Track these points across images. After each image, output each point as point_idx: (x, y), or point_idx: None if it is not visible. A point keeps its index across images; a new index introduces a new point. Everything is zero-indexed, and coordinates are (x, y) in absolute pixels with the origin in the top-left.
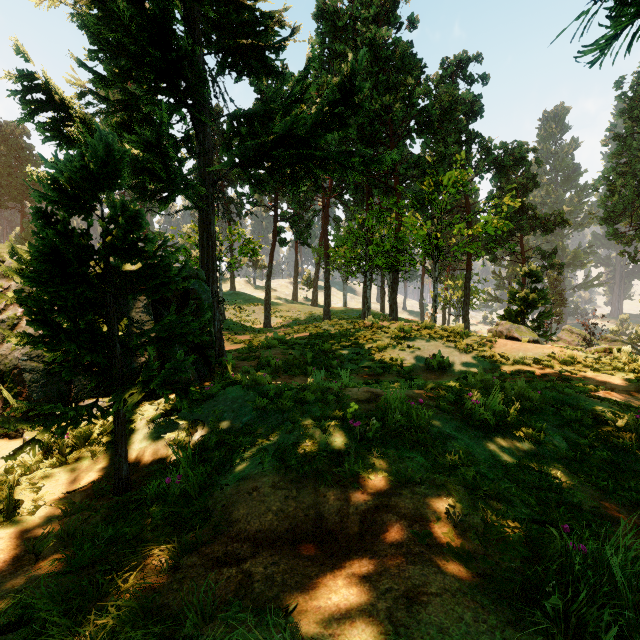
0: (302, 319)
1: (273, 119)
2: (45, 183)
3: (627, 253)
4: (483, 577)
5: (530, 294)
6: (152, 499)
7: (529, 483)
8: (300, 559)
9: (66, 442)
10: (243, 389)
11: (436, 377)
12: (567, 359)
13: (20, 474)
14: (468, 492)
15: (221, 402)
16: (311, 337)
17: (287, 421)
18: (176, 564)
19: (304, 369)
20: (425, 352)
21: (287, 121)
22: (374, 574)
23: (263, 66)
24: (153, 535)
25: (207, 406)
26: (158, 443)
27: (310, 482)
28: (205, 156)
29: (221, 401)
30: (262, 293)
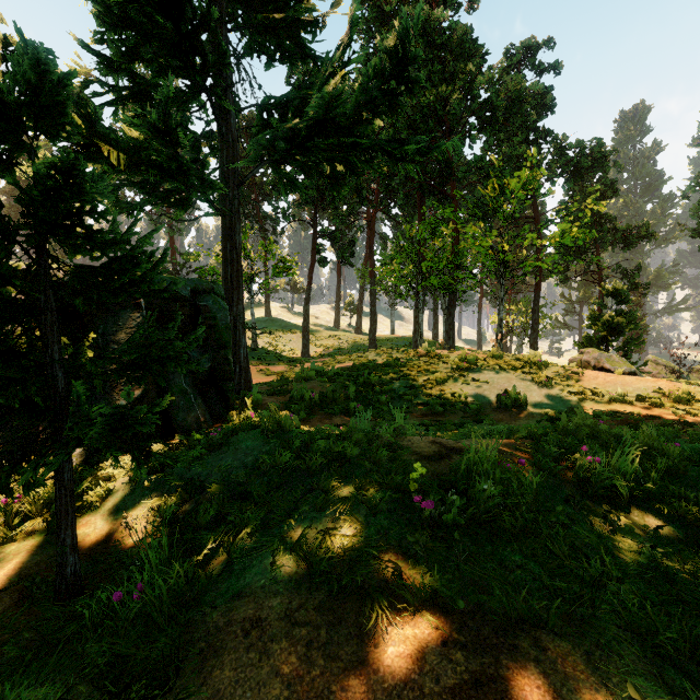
0: (345, 348)
1: None
2: None
3: None
4: None
5: (615, 317)
6: (96, 624)
7: None
8: None
9: (14, 510)
10: (262, 436)
11: (511, 418)
12: (682, 396)
13: None
14: (639, 645)
15: (230, 454)
16: (354, 368)
17: (318, 489)
18: None
19: (346, 406)
20: (495, 386)
21: (324, 96)
22: None
23: (298, 48)
24: None
25: (211, 460)
26: (140, 513)
27: (351, 611)
28: (229, 152)
29: (230, 453)
30: (300, 320)
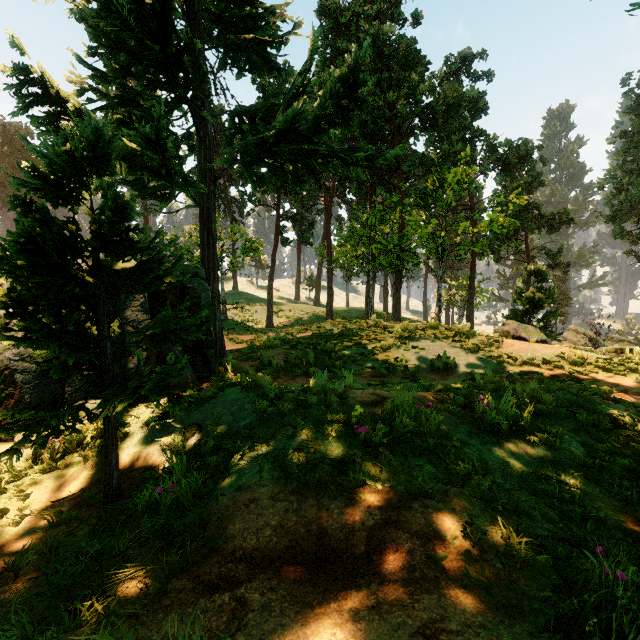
0: (305, 319)
1: (275, 115)
2: (27, 171)
3: (634, 252)
4: (508, 609)
5: (536, 293)
6: (143, 510)
7: (548, 494)
8: (301, 583)
9: (57, 446)
10: (242, 391)
11: (442, 378)
12: (577, 360)
13: (8, 480)
14: (484, 505)
15: (219, 404)
16: (314, 337)
17: (288, 425)
18: (163, 587)
19: (306, 370)
20: (430, 352)
21: (289, 115)
22: (384, 604)
23: (265, 62)
24: (141, 551)
25: (205, 409)
26: (153, 448)
27: (312, 493)
28: (206, 153)
29: (219, 403)
30: (264, 293)
